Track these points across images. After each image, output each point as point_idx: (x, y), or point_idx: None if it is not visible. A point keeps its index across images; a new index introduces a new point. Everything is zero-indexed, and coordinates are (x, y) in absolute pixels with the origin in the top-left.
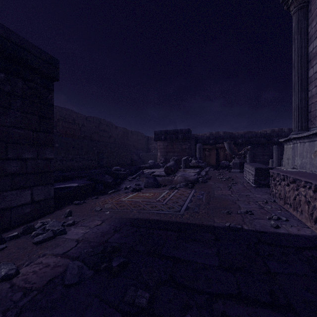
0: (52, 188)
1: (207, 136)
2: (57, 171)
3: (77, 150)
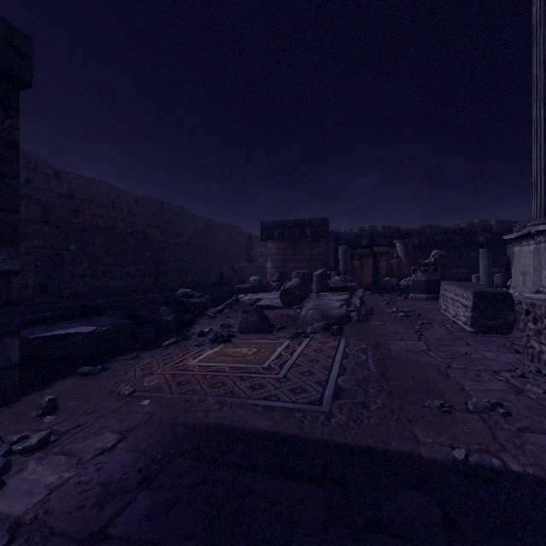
0: (15, 342)
1: (356, 233)
2: (73, 297)
3: (115, 257)
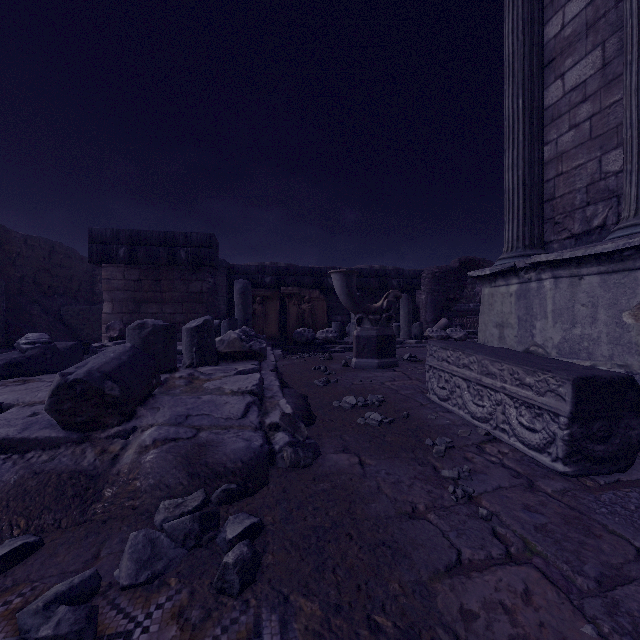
0: None
1: (258, 267)
2: None
3: None
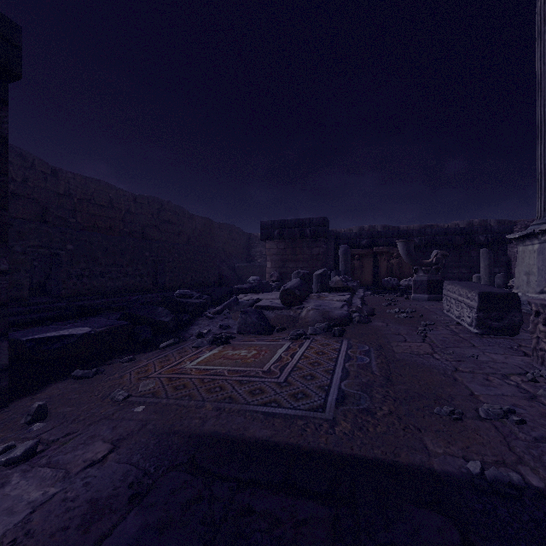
0: (4, 345)
1: (356, 233)
2: (70, 298)
3: (112, 256)
